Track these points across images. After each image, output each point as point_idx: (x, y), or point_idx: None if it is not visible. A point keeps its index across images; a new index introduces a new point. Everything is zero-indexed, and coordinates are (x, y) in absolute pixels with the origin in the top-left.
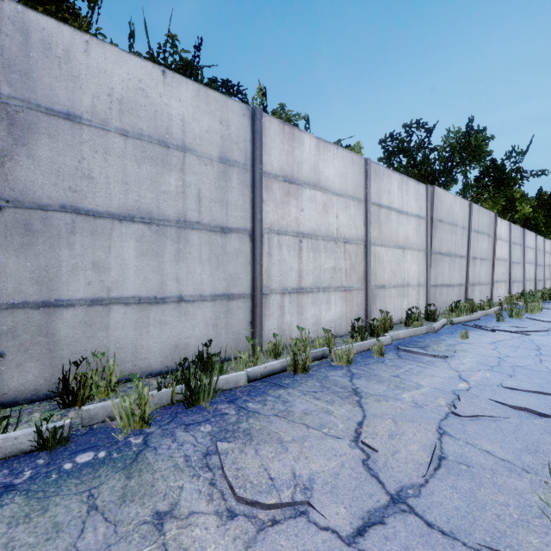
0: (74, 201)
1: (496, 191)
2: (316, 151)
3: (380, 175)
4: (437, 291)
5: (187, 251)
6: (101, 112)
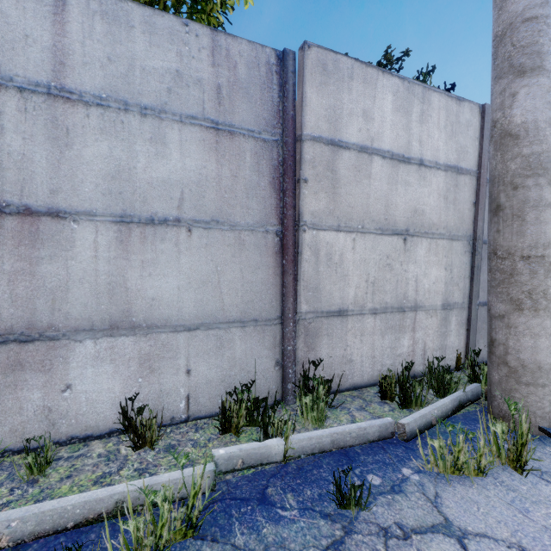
0: None
1: None
2: None
3: None
4: None
5: None
6: None
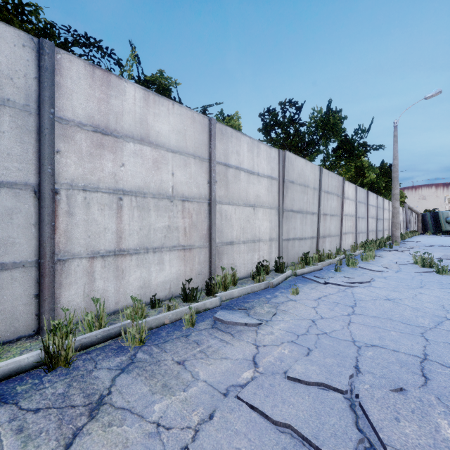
0: None
1: (347, 160)
2: (143, 104)
3: (228, 136)
4: (290, 244)
5: None
6: None
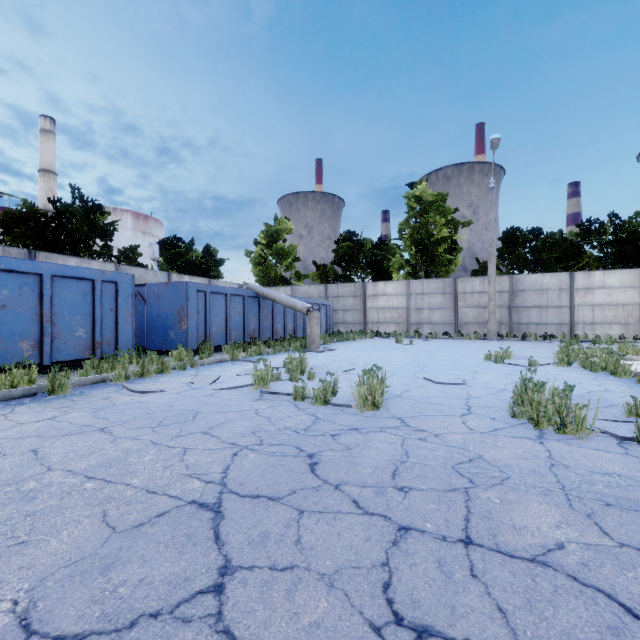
0: (523, 305)
1: None
2: (602, 276)
3: None
4: None
5: (548, 313)
6: (528, 288)
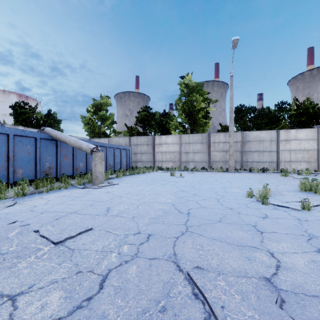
0: (249, 150)
1: None
2: (295, 132)
3: None
4: None
5: (264, 155)
6: (252, 139)
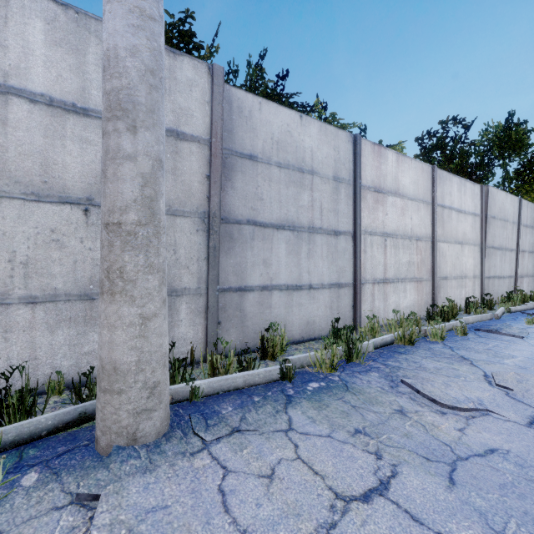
0: (253, 217)
1: None
2: (396, 164)
3: (444, 179)
4: (490, 282)
5: (314, 250)
6: (267, 151)
